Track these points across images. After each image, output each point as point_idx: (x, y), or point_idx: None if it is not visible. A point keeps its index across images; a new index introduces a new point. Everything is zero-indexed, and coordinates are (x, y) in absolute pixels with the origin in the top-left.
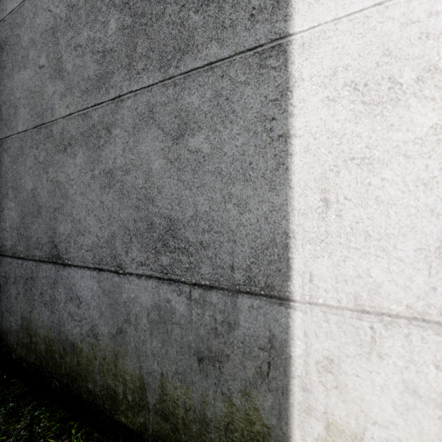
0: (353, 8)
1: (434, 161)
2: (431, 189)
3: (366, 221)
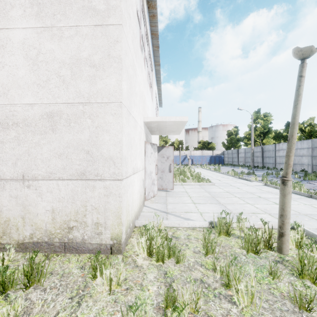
0: (0, 103)
1: (15, 144)
2: (14, 150)
3: (2, 157)
